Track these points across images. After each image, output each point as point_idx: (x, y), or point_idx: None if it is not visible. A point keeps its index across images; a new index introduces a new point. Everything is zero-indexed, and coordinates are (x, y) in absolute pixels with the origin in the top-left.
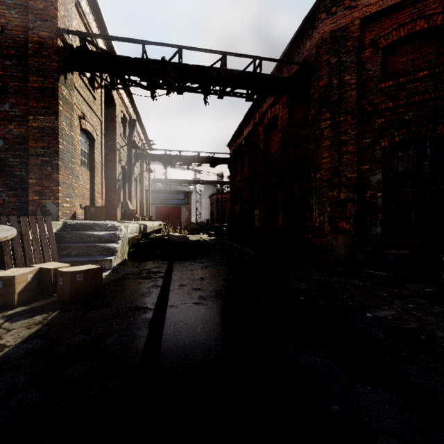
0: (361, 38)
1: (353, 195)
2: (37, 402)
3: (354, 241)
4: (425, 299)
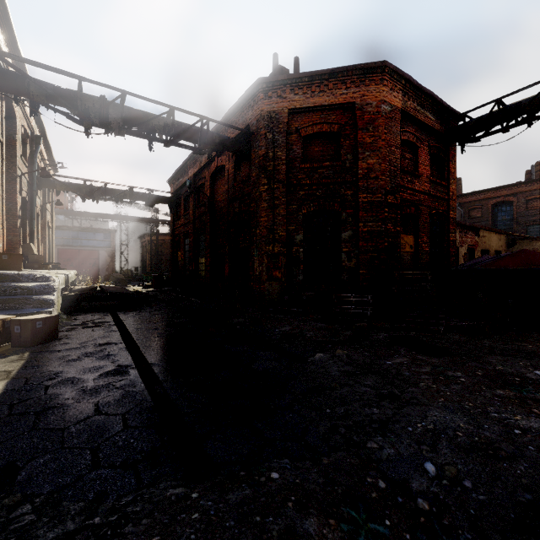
0: (290, 124)
1: (283, 250)
2: (79, 379)
3: (284, 287)
4: (314, 321)
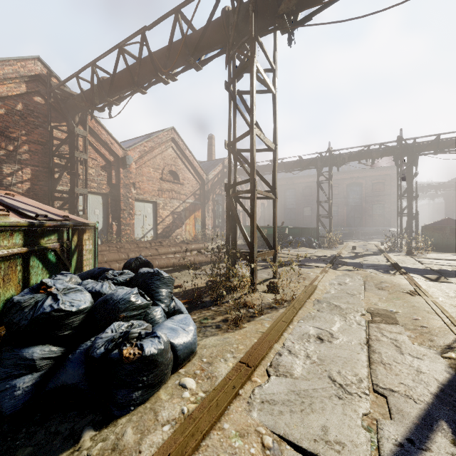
0: None
1: None
2: None
3: None
4: None
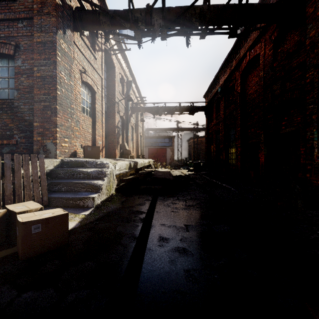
0: None
1: None
2: None
3: None
4: None
